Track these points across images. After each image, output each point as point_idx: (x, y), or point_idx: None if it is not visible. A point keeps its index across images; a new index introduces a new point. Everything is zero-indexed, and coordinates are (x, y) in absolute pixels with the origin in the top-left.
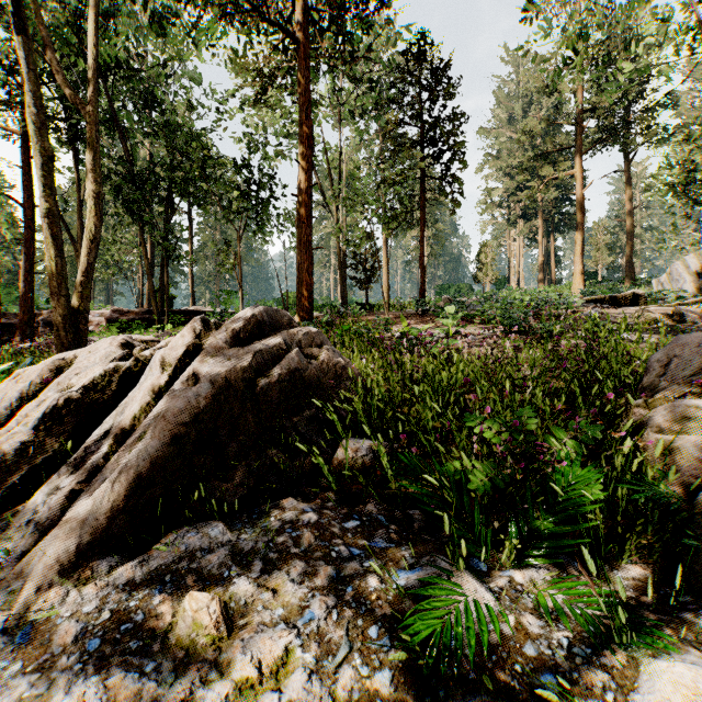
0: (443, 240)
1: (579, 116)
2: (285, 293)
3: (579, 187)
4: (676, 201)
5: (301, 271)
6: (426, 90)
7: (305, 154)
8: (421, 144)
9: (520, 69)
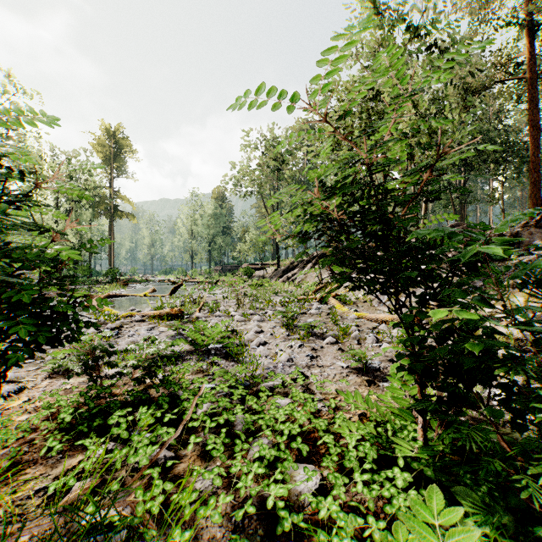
0: None
1: None
2: None
3: None
4: None
5: (530, 198)
6: None
7: (532, 135)
8: None
9: None
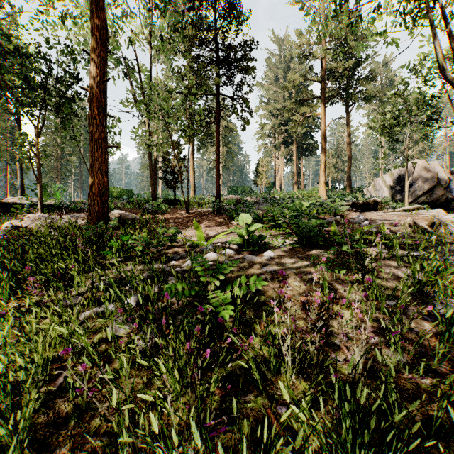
0: (233, 156)
1: (323, 76)
2: (109, 188)
3: (323, 124)
4: (384, 138)
5: (92, 169)
6: (220, 16)
7: (97, 47)
8: (217, 65)
9: (282, 48)
